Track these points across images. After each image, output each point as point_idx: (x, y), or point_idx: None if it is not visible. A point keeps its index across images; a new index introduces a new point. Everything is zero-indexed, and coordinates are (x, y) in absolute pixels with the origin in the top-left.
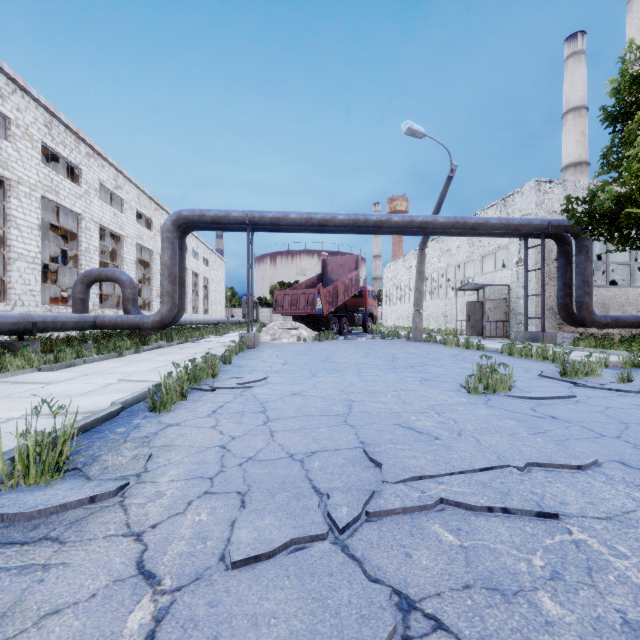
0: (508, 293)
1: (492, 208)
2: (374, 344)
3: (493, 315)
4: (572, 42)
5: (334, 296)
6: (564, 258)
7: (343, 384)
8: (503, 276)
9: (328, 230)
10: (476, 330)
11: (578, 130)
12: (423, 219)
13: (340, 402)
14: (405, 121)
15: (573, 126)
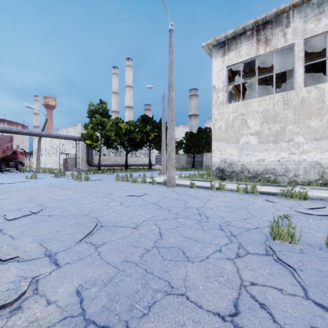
0: (75, 156)
1: (72, 127)
2: (16, 174)
3: (71, 163)
4: (114, 69)
5: None
6: (88, 147)
7: None
8: (75, 150)
9: None
10: (67, 168)
11: (116, 100)
12: (36, 132)
13: None
14: (26, 103)
15: (114, 98)
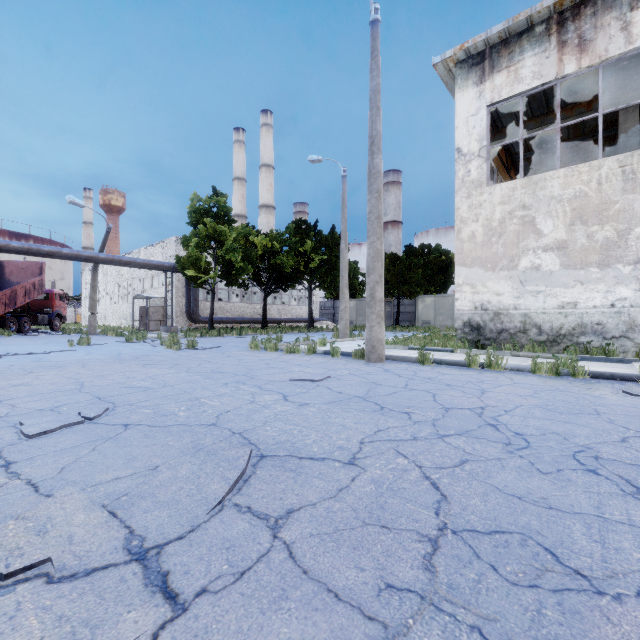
0: (164, 303)
1: (157, 245)
2: (50, 337)
3: (155, 316)
4: (237, 133)
5: (12, 299)
6: (188, 285)
7: (7, 348)
8: (163, 291)
9: (3, 251)
10: (148, 327)
11: (241, 193)
12: (89, 254)
13: (2, 350)
14: (69, 196)
15: (238, 190)
